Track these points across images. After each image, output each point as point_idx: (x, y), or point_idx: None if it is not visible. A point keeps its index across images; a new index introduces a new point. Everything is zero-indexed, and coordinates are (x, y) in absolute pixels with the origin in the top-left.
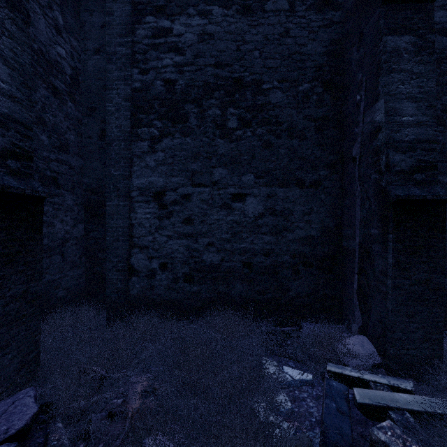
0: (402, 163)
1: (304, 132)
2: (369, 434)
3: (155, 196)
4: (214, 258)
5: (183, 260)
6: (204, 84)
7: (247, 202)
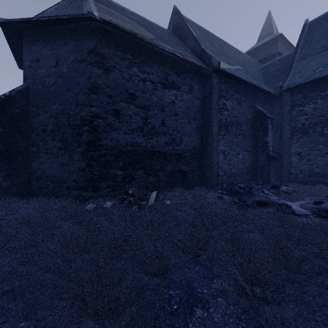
0: None
1: None
2: None
3: (298, 154)
4: (318, 170)
5: (307, 171)
6: (314, 122)
7: None
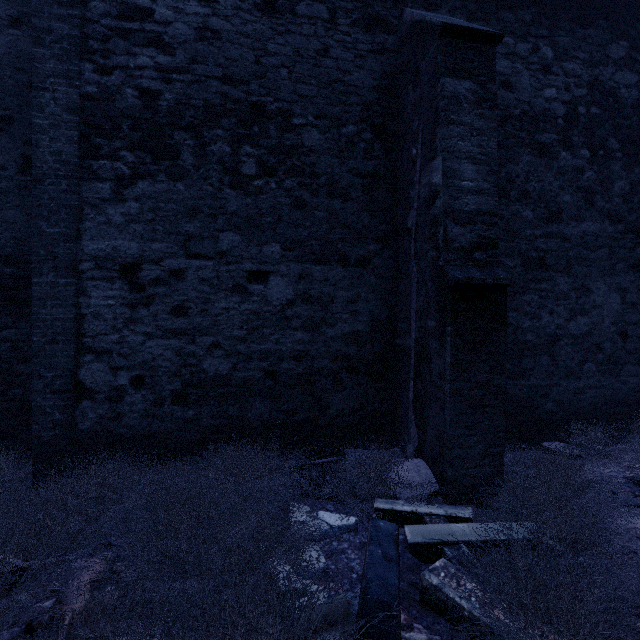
0: (462, 238)
1: (349, 190)
2: (420, 580)
3: (123, 271)
4: (220, 365)
5: (171, 370)
6: (205, 105)
7: (271, 284)
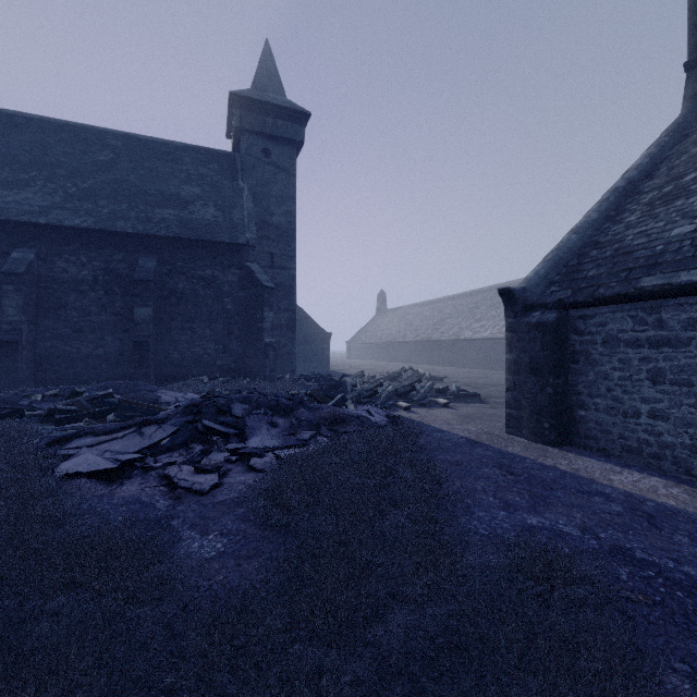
0: (7, 328)
1: None
2: None
3: None
4: None
5: None
6: None
7: None
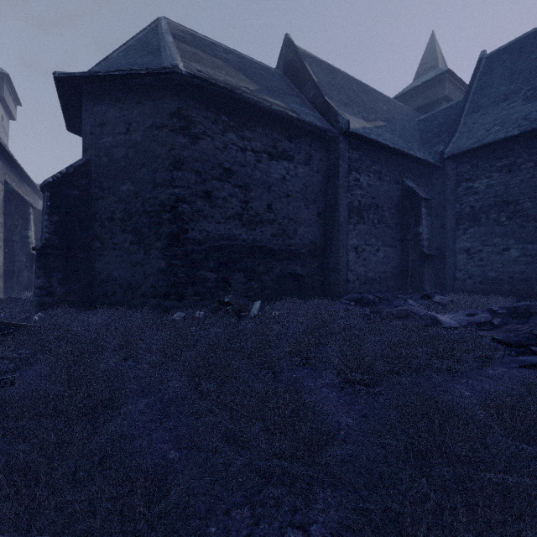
0: None
1: None
2: None
3: (465, 251)
4: (493, 274)
5: (478, 275)
6: (488, 205)
7: (510, 252)
